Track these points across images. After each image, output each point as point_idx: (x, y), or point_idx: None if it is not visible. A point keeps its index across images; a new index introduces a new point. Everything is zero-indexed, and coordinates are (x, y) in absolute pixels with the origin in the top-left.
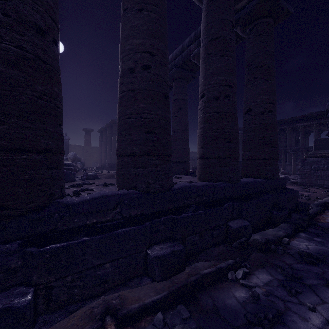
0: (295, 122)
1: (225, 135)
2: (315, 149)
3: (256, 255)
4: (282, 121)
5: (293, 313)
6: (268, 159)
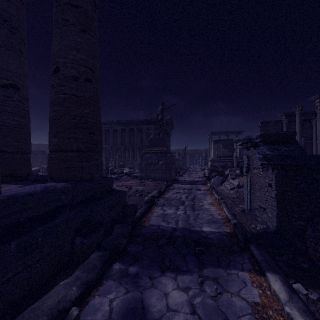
0: (140, 124)
1: None
2: (150, 146)
3: None
4: (131, 122)
5: None
6: (84, 150)
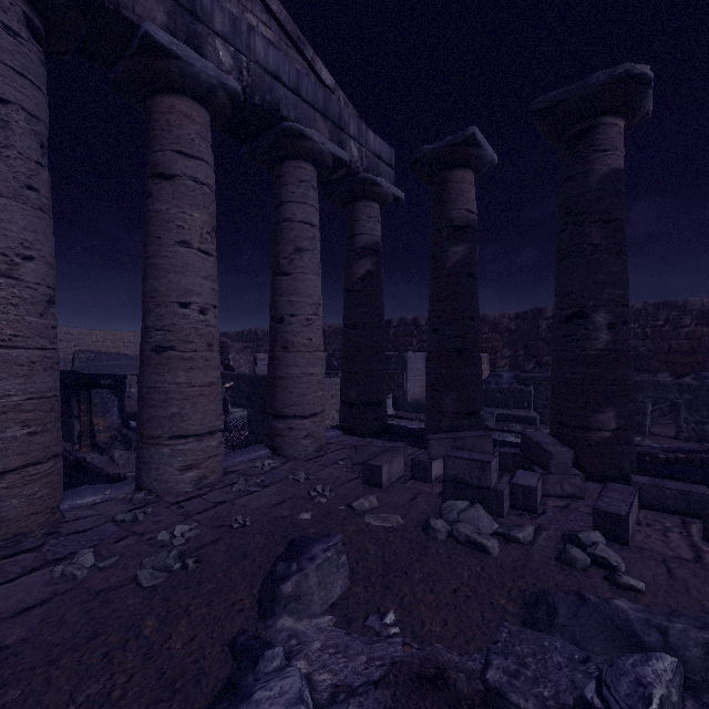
0: None
1: None
2: None
3: None
4: None
5: None
6: None
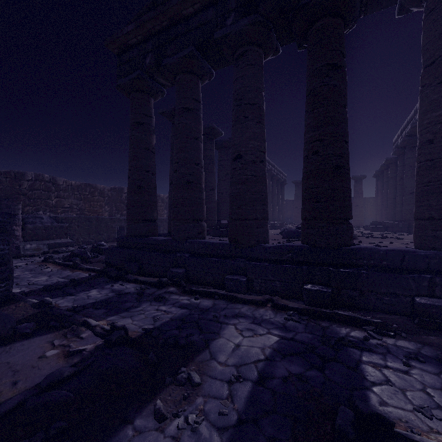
0: None
1: (441, 189)
2: None
3: (436, 338)
4: None
5: (383, 356)
6: None
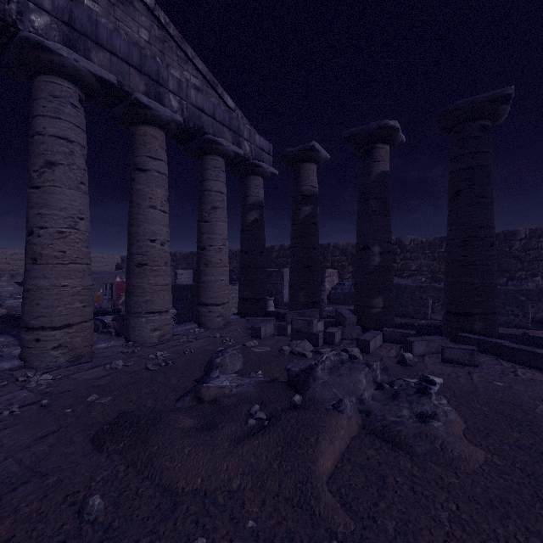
0: None
1: None
2: None
3: None
4: None
5: None
6: None
